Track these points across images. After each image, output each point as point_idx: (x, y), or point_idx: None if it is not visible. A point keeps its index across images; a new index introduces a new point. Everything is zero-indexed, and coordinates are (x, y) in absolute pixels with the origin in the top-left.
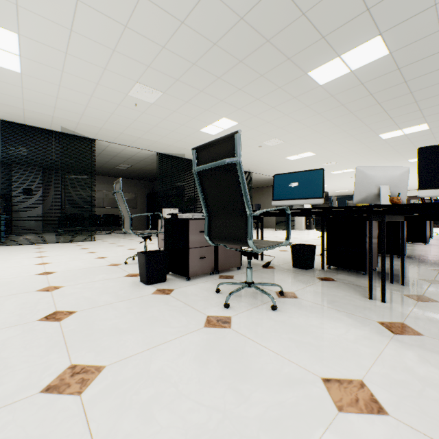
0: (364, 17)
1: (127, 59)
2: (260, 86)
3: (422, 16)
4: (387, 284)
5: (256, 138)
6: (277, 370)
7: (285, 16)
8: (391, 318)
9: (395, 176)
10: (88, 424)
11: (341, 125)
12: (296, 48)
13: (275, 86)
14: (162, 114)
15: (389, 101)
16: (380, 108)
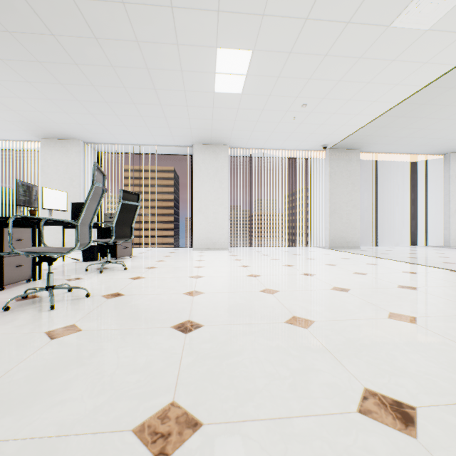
0: None
1: None
2: None
3: None
4: None
5: None
6: (53, 352)
7: None
8: None
9: None
10: (178, 374)
11: None
12: None
13: None
14: None
15: None
16: None
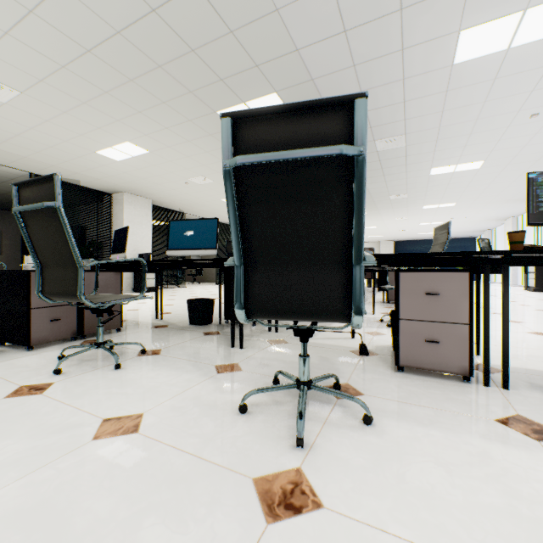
0: (256, 72)
1: None
2: (165, 113)
3: (306, 86)
4: (265, 332)
5: (178, 172)
6: (61, 421)
7: (173, 47)
8: (231, 361)
9: None
10: None
11: None
12: (196, 83)
13: (184, 117)
14: (26, 121)
15: None
16: None
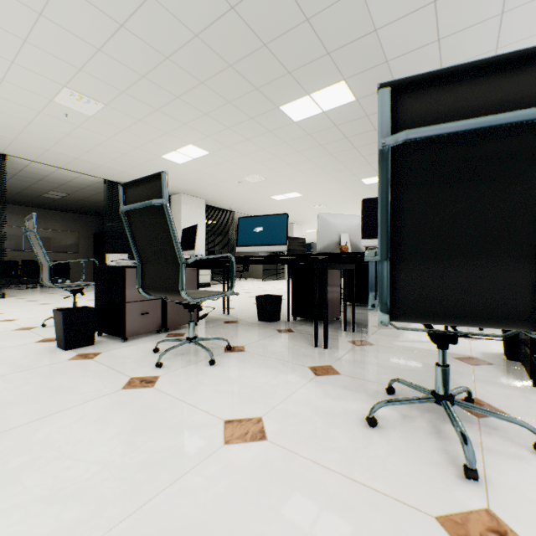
0: (326, 60)
1: (47, 55)
2: (229, 113)
3: (378, 70)
4: (340, 332)
5: (233, 172)
6: (184, 419)
7: (246, 44)
8: (323, 362)
9: (354, 225)
10: None
11: (323, 166)
12: (263, 79)
13: (246, 116)
14: (107, 132)
15: (365, 147)
16: (357, 152)
